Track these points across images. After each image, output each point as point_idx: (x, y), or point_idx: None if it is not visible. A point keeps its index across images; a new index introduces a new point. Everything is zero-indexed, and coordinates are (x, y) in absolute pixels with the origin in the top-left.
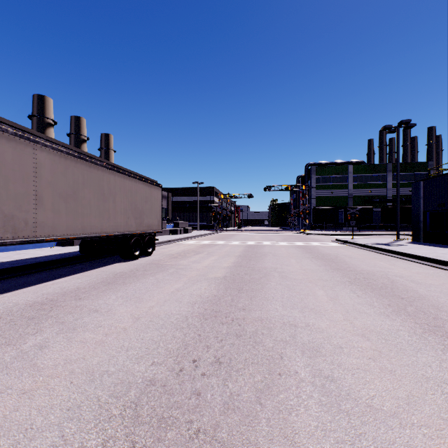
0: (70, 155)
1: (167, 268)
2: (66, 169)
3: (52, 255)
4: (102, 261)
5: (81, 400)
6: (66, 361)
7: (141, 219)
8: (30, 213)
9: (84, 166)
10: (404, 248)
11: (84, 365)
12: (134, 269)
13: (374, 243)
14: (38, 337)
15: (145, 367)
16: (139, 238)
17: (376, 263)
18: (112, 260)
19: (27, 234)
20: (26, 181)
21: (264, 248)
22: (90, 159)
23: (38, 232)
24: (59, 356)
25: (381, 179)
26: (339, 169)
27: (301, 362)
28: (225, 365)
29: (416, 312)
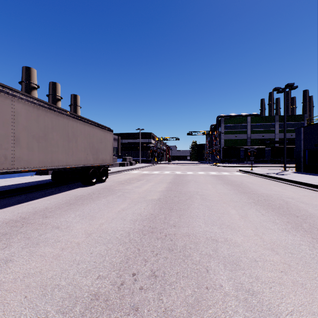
0: (41, 106)
1: (116, 192)
2: (38, 117)
3: (31, 182)
4: (68, 186)
5: (31, 316)
6: (24, 275)
7: (97, 155)
8: (9, 150)
9: (53, 115)
10: (290, 177)
11: (39, 279)
12: (91, 193)
13: (268, 173)
14: (6, 252)
15: (91, 280)
16: (96, 169)
17: (272, 188)
18: (75, 186)
19: (6, 166)
20: (5, 125)
21: (188, 176)
22: (58, 109)
23: (16, 164)
24: (19, 270)
25: (270, 127)
26: (240, 120)
27: (224, 275)
28: (160, 279)
29: (310, 228)
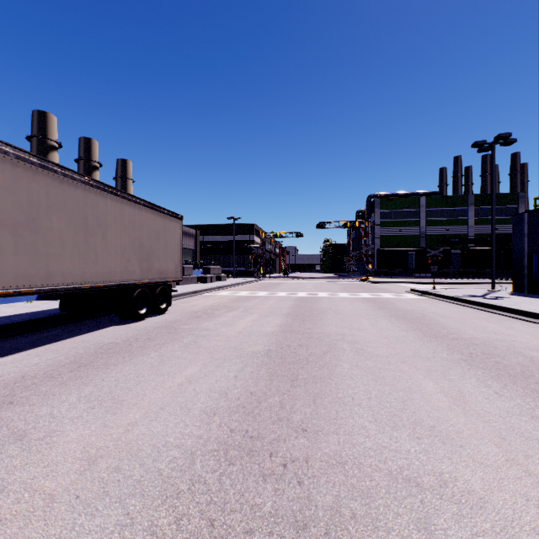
0: (23, 160)
1: (182, 335)
2: (14, 182)
3: (20, 314)
4: (91, 323)
5: None
6: None
7: (150, 263)
8: None
9: (50, 181)
10: (512, 303)
11: None
12: (132, 338)
13: (465, 295)
14: None
15: None
16: (146, 289)
17: (485, 326)
18: (106, 322)
19: None
20: None
21: (321, 301)
22: (62, 170)
23: None
24: None
25: (460, 214)
26: (409, 202)
27: None
28: None
29: None
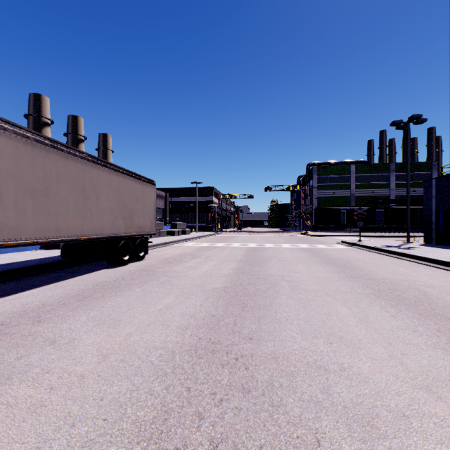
0: (39, 142)
1: (158, 276)
2: (33, 159)
3: (30, 260)
4: (86, 267)
5: None
6: None
7: (131, 220)
8: None
9: (58, 157)
10: (420, 252)
11: None
12: (120, 278)
13: (384, 246)
14: None
15: None
16: (129, 241)
17: (396, 269)
18: (98, 266)
19: None
20: None
21: (267, 251)
22: (67, 149)
23: None
24: None
25: (384, 179)
26: (341, 169)
27: None
28: None
29: None
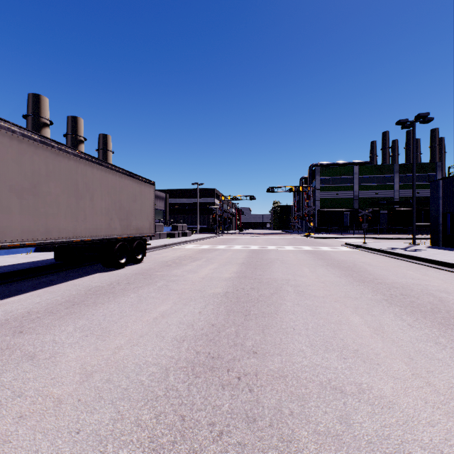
0: (27, 137)
1: (156, 280)
2: (20, 155)
3: (22, 263)
4: (81, 270)
5: None
6: None
7: (128, 221)
8: None
9: (48, 154)
10: (428, 254)
11: None
12: (115, 282)
13: (390, 248)
14: None
15: None
16: (126, 243)
17: (405, 273)
18: (93, 269)
19: None
20: None
21: (270, 253)
22: (58, 145)
23: None
24: None
25: (387, 180)
26: (344, 170)
27: None
28: None
29: None
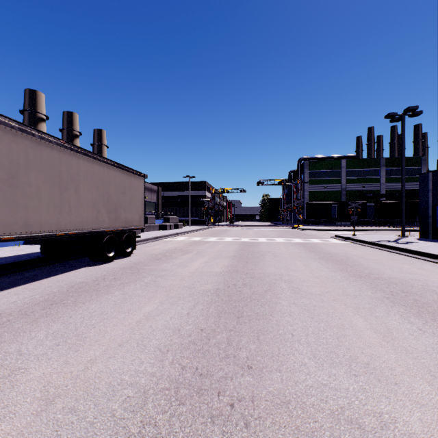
0: (3, 124)
1: (144, 275)
2: None
3: (7, 257)
4: (67, 264)
5: None
6: None
7: (117, 213)
8: None
9: (28, 142)
10: (420, 247)
11: None
12: (100, 278)
13: (381, 241)
14: None
15: None
16: (114, 236)
17: (401, 267)
18: (80, 263)
19: None
20: None
21: (261, 245)
22: (39, 133)
23: None
24: None
25: (374, 174)
26: (332, 164)
27: None
28: None
29: None
